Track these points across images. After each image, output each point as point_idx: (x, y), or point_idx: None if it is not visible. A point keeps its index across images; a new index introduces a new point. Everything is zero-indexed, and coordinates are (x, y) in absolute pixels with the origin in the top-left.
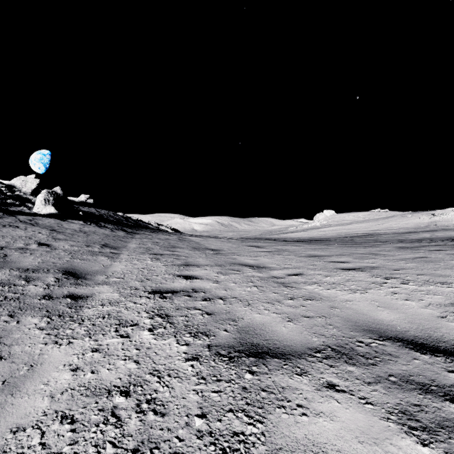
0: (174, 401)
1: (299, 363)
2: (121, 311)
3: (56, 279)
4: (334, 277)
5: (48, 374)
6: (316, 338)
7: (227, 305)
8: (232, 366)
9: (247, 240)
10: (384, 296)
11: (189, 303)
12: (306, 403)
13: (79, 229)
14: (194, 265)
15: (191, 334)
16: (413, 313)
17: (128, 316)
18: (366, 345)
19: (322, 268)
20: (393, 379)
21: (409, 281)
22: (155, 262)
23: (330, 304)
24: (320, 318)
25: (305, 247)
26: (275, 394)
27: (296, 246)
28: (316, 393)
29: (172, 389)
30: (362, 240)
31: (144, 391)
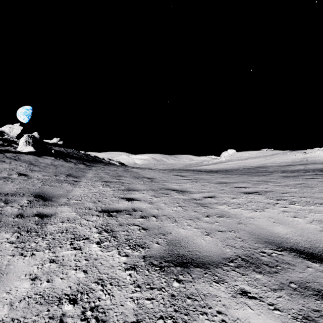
0: (114, 308)
1: (216, 272)
2: (76, 227)
3: (28, 201)
4: (239, 199)
5: (11, 283)
6: (228, 249)
7: (159, 221)
8: (162, 275)
9: (174, 170)
10: (277, 214)
11: (130, 220)
12: (224, 309)
13: (51, 163)
14: (134, 190)
15: (130, 246)
16: (301, 227)
17: (81, 231)
18: (268, 255)
19: (229, 192)
20: (293, 286)
21: (295, 202)
22: (105, 188)
23: (237, 220)
24: (231, 232)
25: (215, 176)
26: (198, 301)
27: (209, 175)
28: (232, 300)
29: (112, 296)
30: (256, 170)
31: (89, 299)
